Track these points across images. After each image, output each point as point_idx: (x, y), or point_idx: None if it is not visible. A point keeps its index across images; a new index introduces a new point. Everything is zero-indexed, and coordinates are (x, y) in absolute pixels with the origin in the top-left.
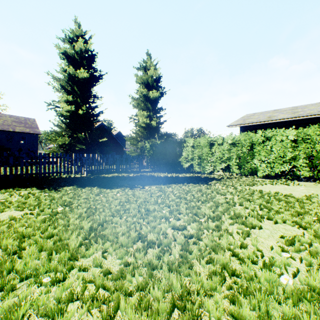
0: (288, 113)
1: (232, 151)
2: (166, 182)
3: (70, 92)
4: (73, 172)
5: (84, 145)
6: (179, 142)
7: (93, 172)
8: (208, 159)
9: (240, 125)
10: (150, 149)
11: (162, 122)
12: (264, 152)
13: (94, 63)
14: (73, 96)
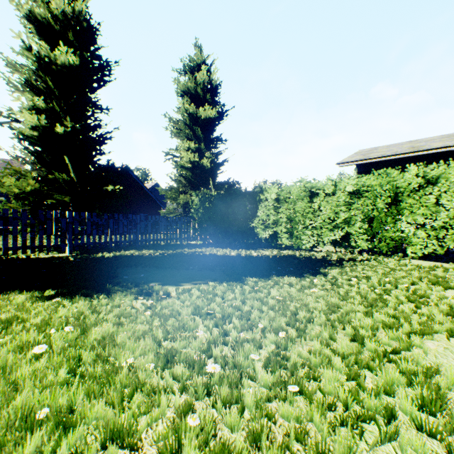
0: (447, 140)
1: (354, 207)
2: (227, 273)
3: (42, 92)
4: (38, 248)
5: (70, 196)
6: (252, 193)
7: (91, 247)
8: (306, 223)
9: (362, 162)
10: (199, 206)
11: (221, 163)
12: (424, 207)
13: (94, 44)
14: (49, 102)
